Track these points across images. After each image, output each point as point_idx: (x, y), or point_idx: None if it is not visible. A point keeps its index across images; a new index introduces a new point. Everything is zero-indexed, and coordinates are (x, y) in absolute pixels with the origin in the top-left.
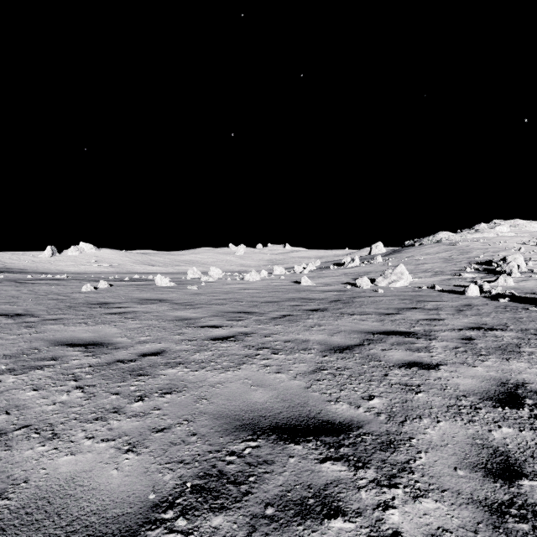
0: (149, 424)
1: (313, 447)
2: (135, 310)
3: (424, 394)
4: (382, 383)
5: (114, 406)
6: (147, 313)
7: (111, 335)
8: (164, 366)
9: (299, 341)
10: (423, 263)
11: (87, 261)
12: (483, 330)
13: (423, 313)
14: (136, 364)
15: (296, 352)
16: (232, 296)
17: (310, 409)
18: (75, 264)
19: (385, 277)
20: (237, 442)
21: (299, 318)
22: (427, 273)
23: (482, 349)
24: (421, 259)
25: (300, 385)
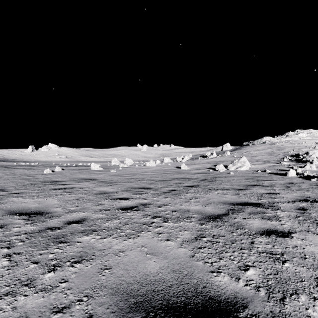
0: (52, 302)
1: None
2: (73, 186)
3: (290, 264)
4: (251, 251)
5: (28, 277)
6: (80, 188)
7: (51, 205)
8: (82, 233)
9: (183, 210)
10: (255, 155)
11: (53, 154)
12: (310, 201)
13: (263, 188)
14: (61, 231)
15: (181, 221)
16: (137, 176)
17: (196, 281)
18: (45, 156)
19: (234, 164)
20: None
21: (181, 192)
22: (259, 162)
23: (316, 218)
24: (254, 153)
25: (186, 253)
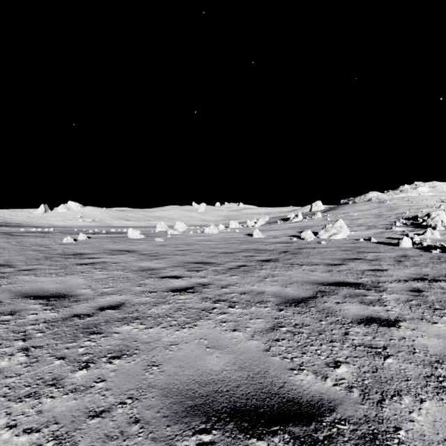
0: (87, 405)
1: (280, 445)
2: (105, 261)
3: (394, 360)
4: (344, 343)
5: (54, 376)
6: (115, 263)
7: (76, 286)
8: (120, 322)
9: (255, 292)
10: (357, 218)
11: (74, 217)
12: (427, 281)
13: (366, 263)
14: (92, 319)
15: (252, 306)
16: (193, 247)
17: (271, 380)
18: (63, 219)
19: (326, 230)
20: (187, 435)
21: (253, 268)
22: (362, 227)
23: (434, 302)
24: (355, 215)
25: (259, 347)
